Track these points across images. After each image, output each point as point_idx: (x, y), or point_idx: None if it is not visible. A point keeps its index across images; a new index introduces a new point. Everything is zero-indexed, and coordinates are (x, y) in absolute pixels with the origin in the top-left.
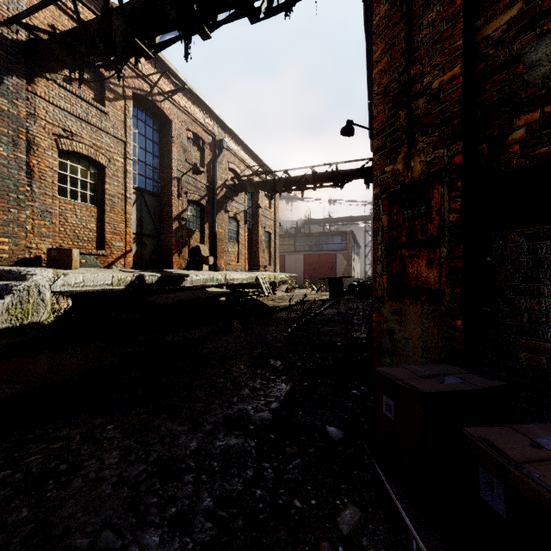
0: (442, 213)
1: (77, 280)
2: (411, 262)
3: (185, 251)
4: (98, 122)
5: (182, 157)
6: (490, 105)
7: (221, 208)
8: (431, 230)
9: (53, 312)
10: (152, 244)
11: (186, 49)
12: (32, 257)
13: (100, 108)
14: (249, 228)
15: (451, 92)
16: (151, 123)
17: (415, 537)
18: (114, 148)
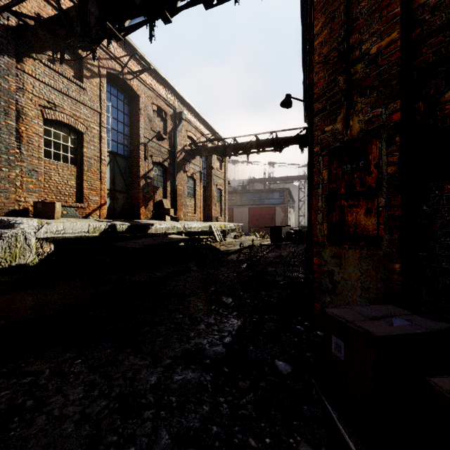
0: (380, 167)
1: (58, 228)
2: (350, 211)
3: (150, 204)
4: (77, 96)
5: (148, 126)
6: (426, 66)
7: (181, 169)
8: (370, 182)
9: (38, 255)
10: (123, 199)
11: (150, 32)
12: (21, 209)
13: (79, 84)
14: (203, 186)
15: (389, 56)
16: (122, 98)
17: None
18: (91, 118)
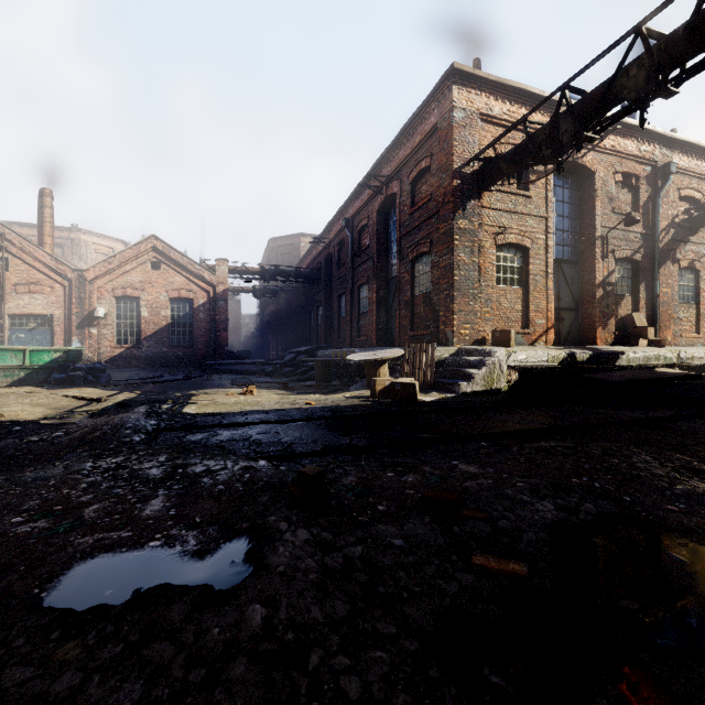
0: None
1: (522, 356)
2: None
3: (611, 323)
4: (523, 209)
5: (607, 210)
6: None
7: (666, 259)
8: None
9: (507, 382)
10: (570, 318)
11: (641, 116)
12: (480, 338)
13: (525, 194)
14: None
15: None
16: (569, 184)
17: None
18: (536, 227)
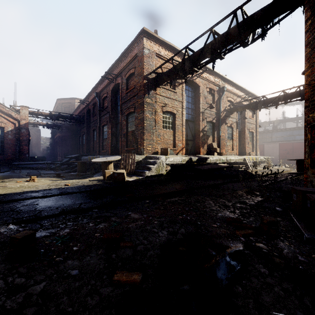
0: None
1: (171, 159)
2: None
3: (205, 146)
4: (173, 97)
5: (204, 102)
6: None
7: (223, 122)
8: None
9: (165, 170)
10: (191, 144)
11: (213, 65)
12: (156, 151)
13: (174, 91)
14: (238, 131)
15: None
16: (191, 89)
17: (295, 222)
18: (178, 105)
